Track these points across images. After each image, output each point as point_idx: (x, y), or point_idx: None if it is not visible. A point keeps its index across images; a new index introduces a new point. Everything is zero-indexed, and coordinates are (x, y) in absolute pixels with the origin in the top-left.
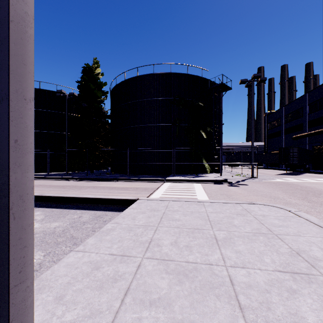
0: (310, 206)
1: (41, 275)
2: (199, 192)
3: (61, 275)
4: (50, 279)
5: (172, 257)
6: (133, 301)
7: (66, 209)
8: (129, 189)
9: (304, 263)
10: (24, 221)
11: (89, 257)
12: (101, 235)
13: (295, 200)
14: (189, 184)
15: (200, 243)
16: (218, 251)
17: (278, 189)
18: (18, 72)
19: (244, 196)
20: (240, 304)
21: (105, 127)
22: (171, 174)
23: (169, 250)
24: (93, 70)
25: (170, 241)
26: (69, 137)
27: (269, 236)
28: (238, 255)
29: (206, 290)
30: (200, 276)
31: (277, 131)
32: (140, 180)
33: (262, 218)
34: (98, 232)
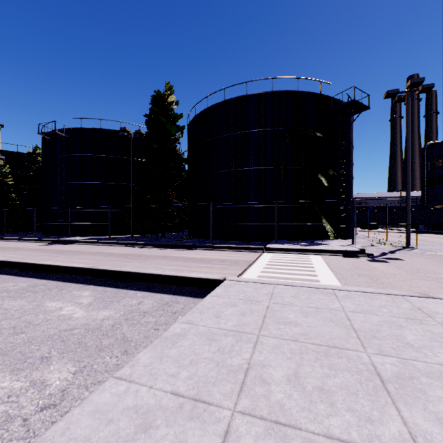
0: None
1: (46, 431)
2: (320, 269)
3: (80, 437)
4: None
5: (294, 416)
6: None
7: (123, 289)
8: (213, 261)
9: None
10: None
11: (135, 396)
12: (162, 347)
13: None
14: (302, 256)
15: (346, 383)
16: (393, 412)
17: None
18: None
19: (403, 280)
20: None
21: (181, 175)
22: (273, 240)
23: (286, 395)
24: (164, 98)
25: (286, 372)
26: (135, 190)
27: None
28: None
29: None
30: None
31: None
32: (228, 248)
33: None
34: (158, 339)
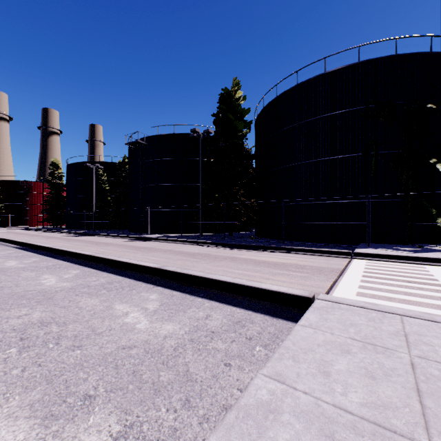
0: None
1: None
2: None
3: None
4: None
5: None
6: None
7: (190, 294)
8: (288, 266)
9: None
10: None
11: None
12: (241, 436)
13: None
14: (413, 266)
15: None
16: None
17: None
18: None
19: None
20: None
21: (248, 172)
22: (360, 243)
23: None
24: (232, 95)
25: None
26: (204, 189)
27: None
28: None
29: None
30: None
31: None
32: (304, 251)
33: None
34: (233, 410)
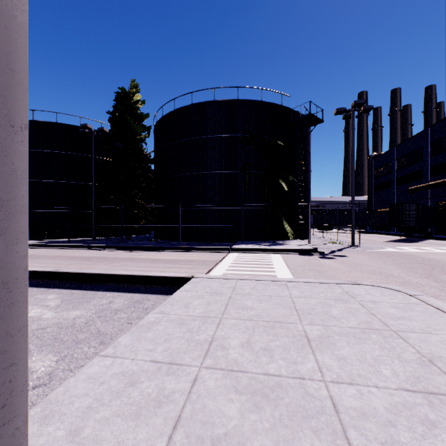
0: (438, 288)
1: (49, 394)
2: (278, 266)
3: (79, 394)
4: (62, 401)
5: (244, 366)
6: (187, 439)
7: (91, 290)
8: (181, 261)
9: (441, 376)
10: (11, 323)
11: (121, 366)
12: (139, 332)
13: (417, 279)
14: (264, 255)
15: (284, 343)
16: (311, 357)
17: (390, 262)
18: (0, 81)
19: (343, 273)
20: (352, 445)
21: (147, 176)
22: (238, 241)
23: (239, 354)
24: (130, 96)
25: (241, 341)
26: (97, 189)
27: (386, 334)
28: (342, 363)
29: (298, 421)
30: (286, 398)
31: (386, 181)
32: (196, 249)
33: (372, 305)
34: (135, 326)
